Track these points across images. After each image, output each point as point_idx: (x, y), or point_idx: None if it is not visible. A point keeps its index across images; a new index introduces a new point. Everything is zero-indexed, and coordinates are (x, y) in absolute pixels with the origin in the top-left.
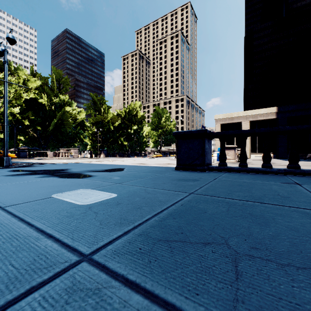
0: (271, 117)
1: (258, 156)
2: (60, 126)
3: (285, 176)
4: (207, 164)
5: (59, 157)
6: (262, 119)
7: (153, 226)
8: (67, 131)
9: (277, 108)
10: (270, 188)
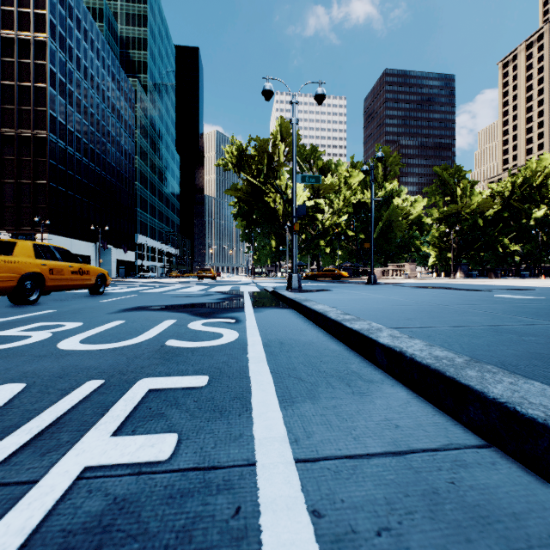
0: None
1: None
2: (387, 230)
3: None
4: None
5: (388, 276)
6: None
7: None
8: (397, 238)
9: None
10: None
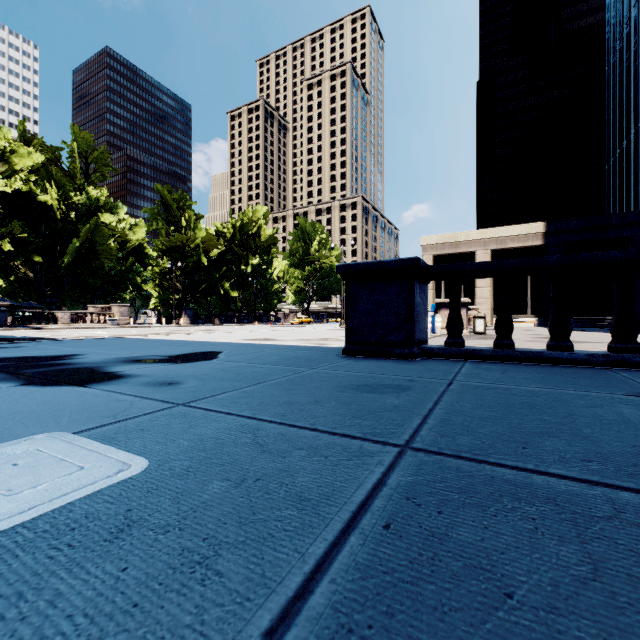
0: (534, 243)
1: None
2: (90, 255)
3: (612, 372)
4: (418, 342)
5: (84, 323)
6: (516, 246)
7: None
8: (105, 268)
9: (545, 224)
10: (624, 418)
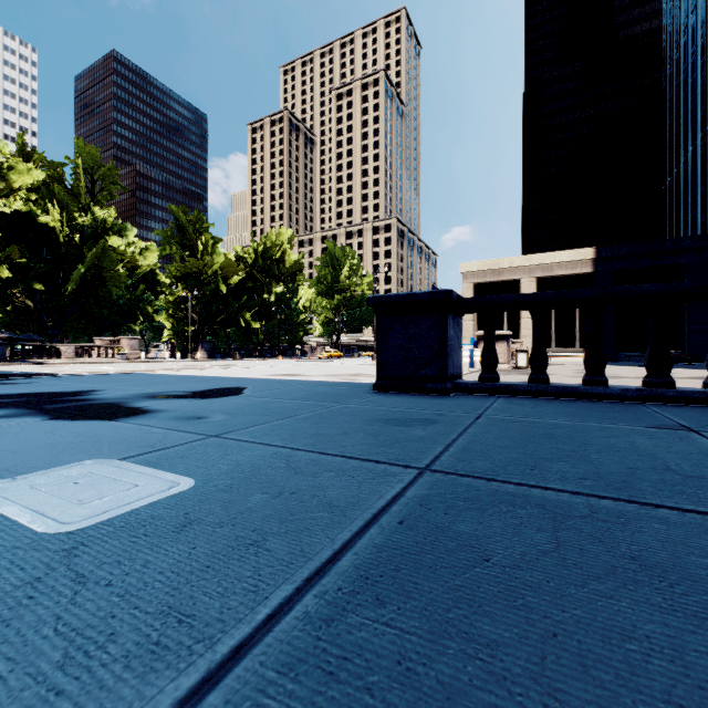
0: (583, 271)
1: (555, 355)
2: (96, 282)
3: (643, 407)
4: (451, 377)
5: (90, 358)
6: (564, 274)
7: (294, 664)
8: (113, 297)
9: (595, 249)
10: (634, 446)
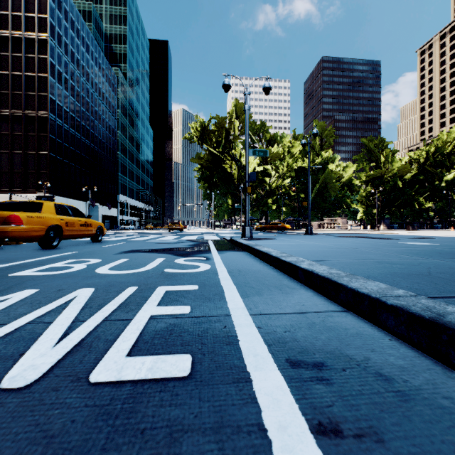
0: None
1: None
2: (323, 190)
3: None
4: None
5: (323, 228)
6: None
7: None
8: (331, 197)
9: None
10: None
